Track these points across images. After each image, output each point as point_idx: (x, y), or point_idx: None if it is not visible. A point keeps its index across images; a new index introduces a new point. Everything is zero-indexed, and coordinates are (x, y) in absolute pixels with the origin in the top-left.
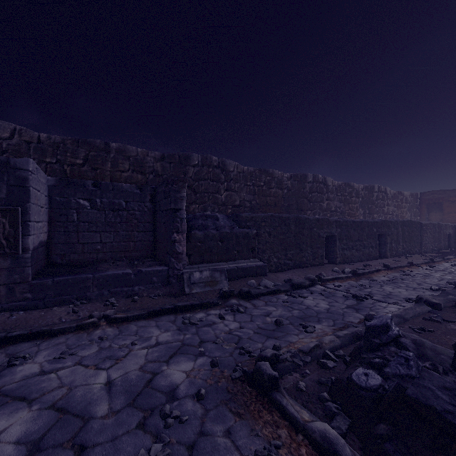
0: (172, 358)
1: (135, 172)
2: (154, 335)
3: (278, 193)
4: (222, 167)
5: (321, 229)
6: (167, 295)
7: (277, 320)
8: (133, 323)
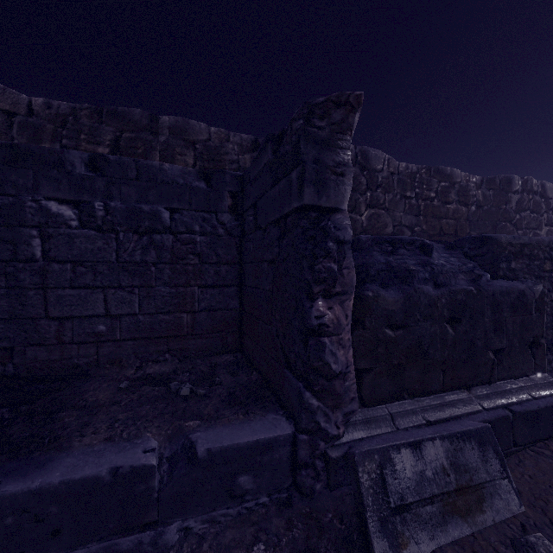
0: None
1: None
2: None
3: (460, 212)
4: (362, 162)
5: None
6: None
7: None
8: None
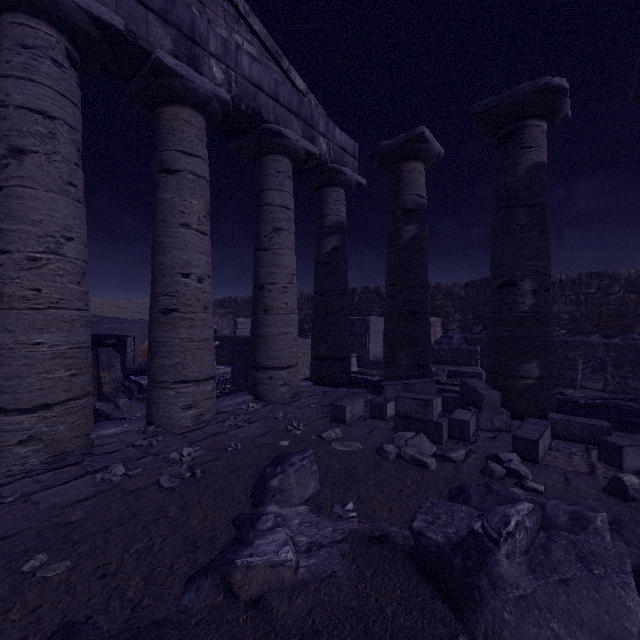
0: None
1: (446, 299)
2: None
3: (626, 299)
4: None
5: (572, 351)
6: None
7: None
8: None
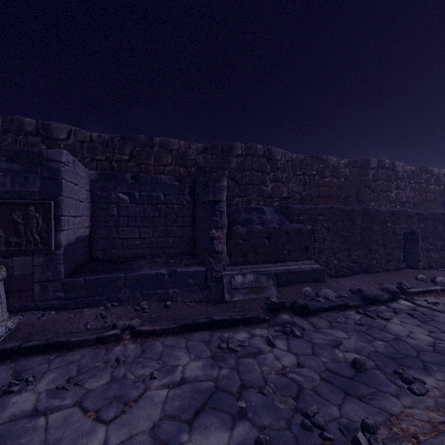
0: (197, 416)
1: (178, 165)
2: (181, 364)
3: (333, 182)
4: (268, 155)
5: (397, 223)
6: (204, 301)
7: (356, 361)
8: (160, 340)
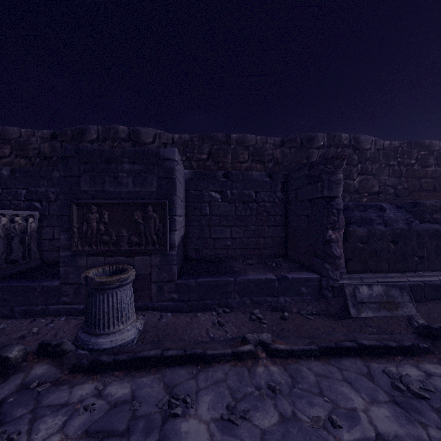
0: None
1: (254, 161)
2: (358, 408)
3: (438, 172)
4: (355, 145)
5: None
6: (323, 314)
7: None
8: (303, 364)
